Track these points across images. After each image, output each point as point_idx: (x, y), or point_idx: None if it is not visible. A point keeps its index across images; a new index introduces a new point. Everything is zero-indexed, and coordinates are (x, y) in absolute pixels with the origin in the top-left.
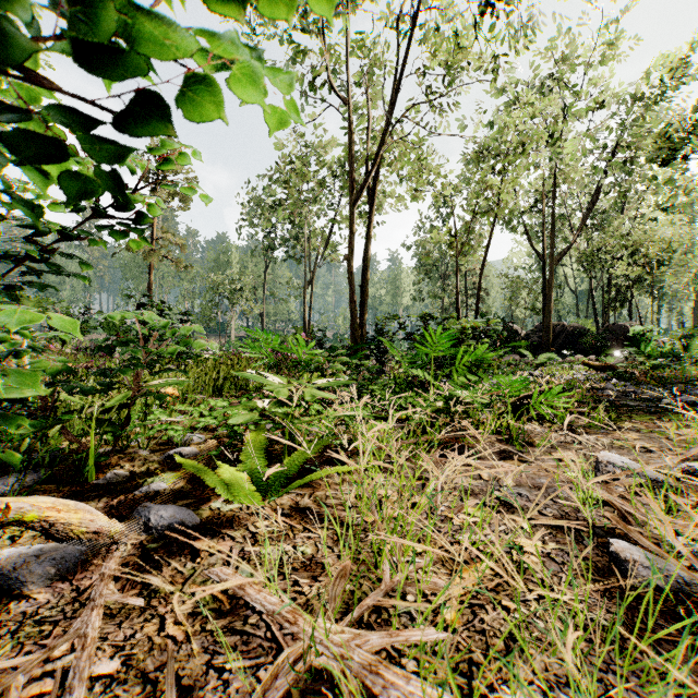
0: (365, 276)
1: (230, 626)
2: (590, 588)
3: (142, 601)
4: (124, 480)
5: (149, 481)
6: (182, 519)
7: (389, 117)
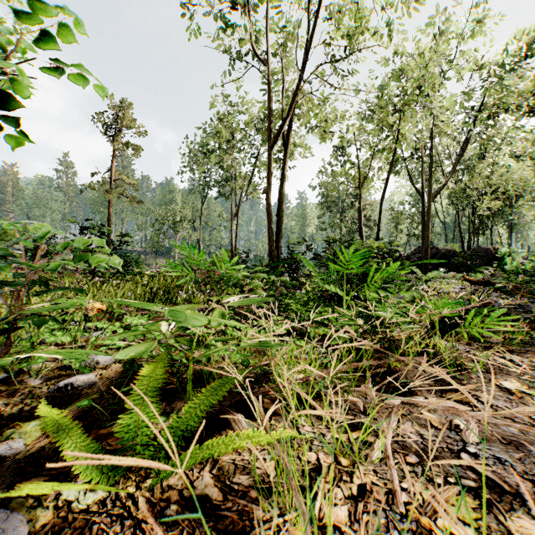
0: (280, 207)
1: None
2: None
3: None
4: None
5: (6, 436)
6: None
7: (301, 73)
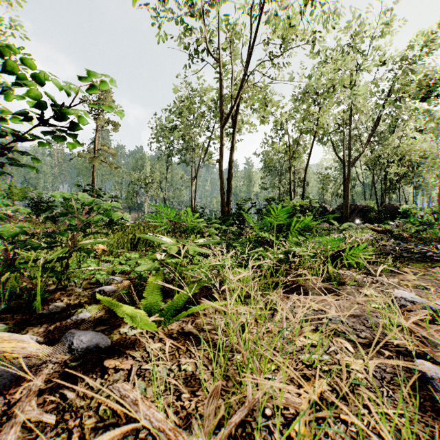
0: (230, 173)
1: (124, 439)
2: (407, 402)
3: (54, 418)
4: (62, 310)
5: (79, 311)
6: (97, 343)
7: (246, 70)
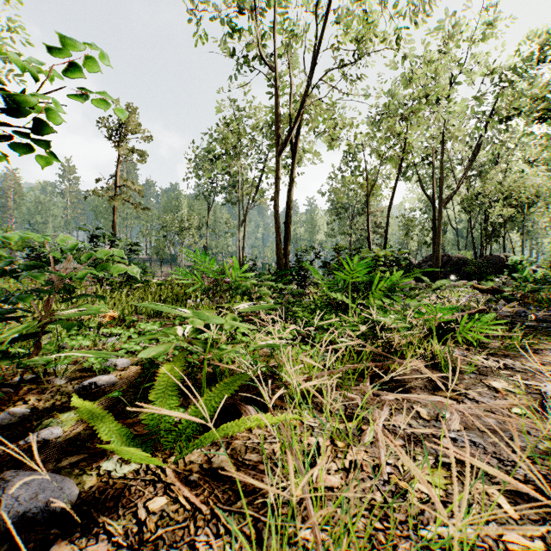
0: (289, 214)
1: None
2: None
3: None
4: (19, 421)
5: (45, 424)
6: (47, 501)
7: (309, 80)
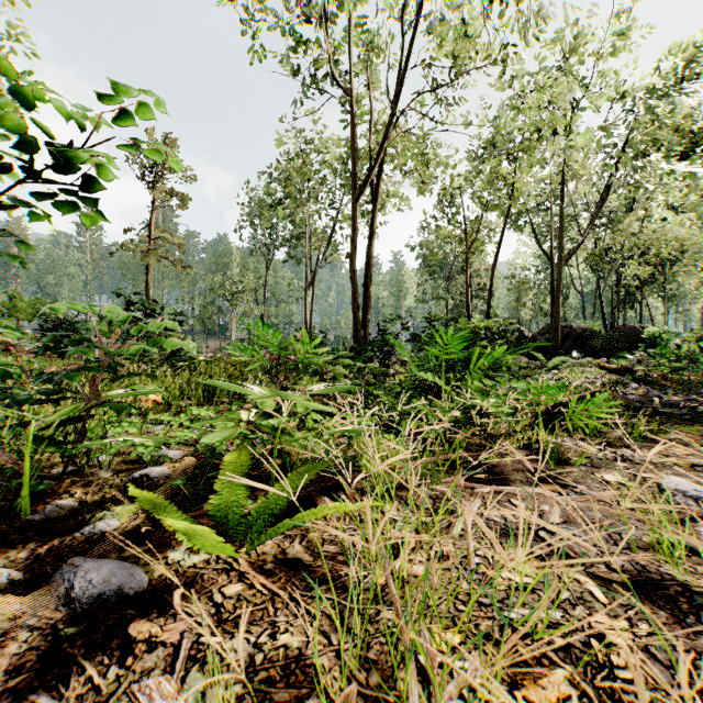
0: (369, 275)
1: None
2: None
3: None
4: (69, 514)
5: (98, 517)
6: (120, 585)
7: (394, 107)
